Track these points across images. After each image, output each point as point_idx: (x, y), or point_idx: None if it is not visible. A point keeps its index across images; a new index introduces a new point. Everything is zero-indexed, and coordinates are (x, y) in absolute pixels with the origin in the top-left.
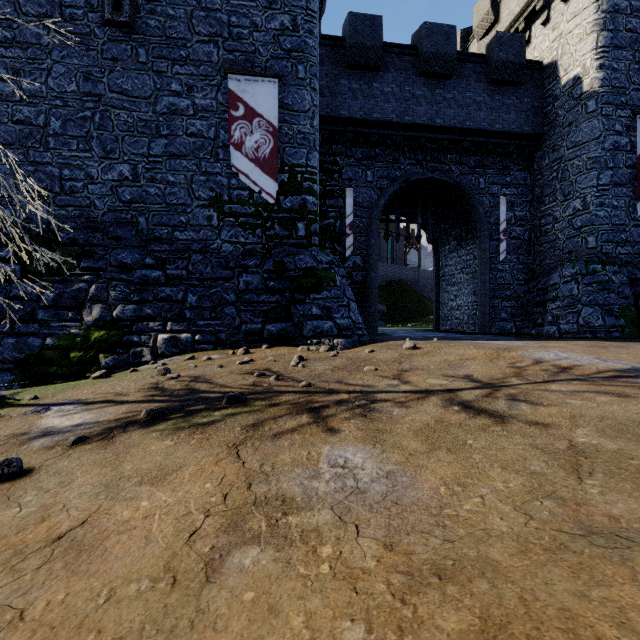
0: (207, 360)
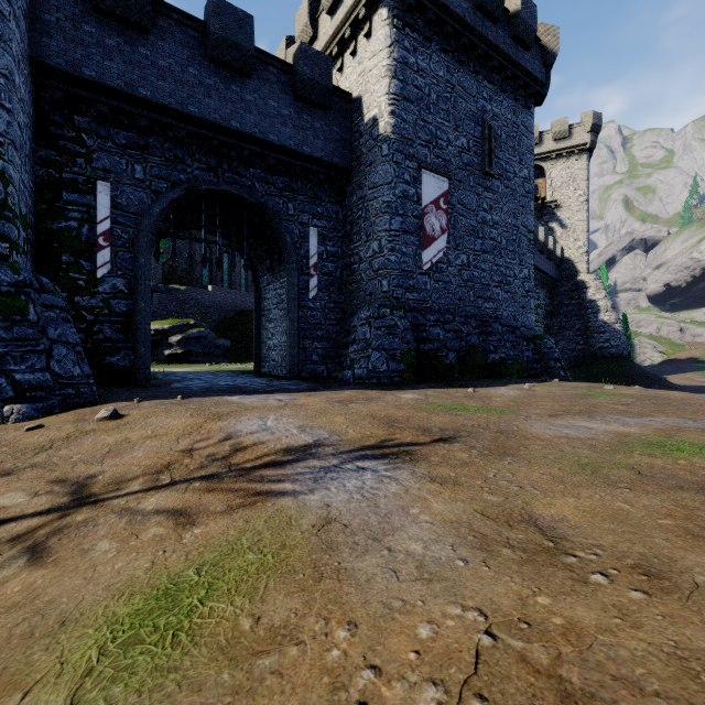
0: None
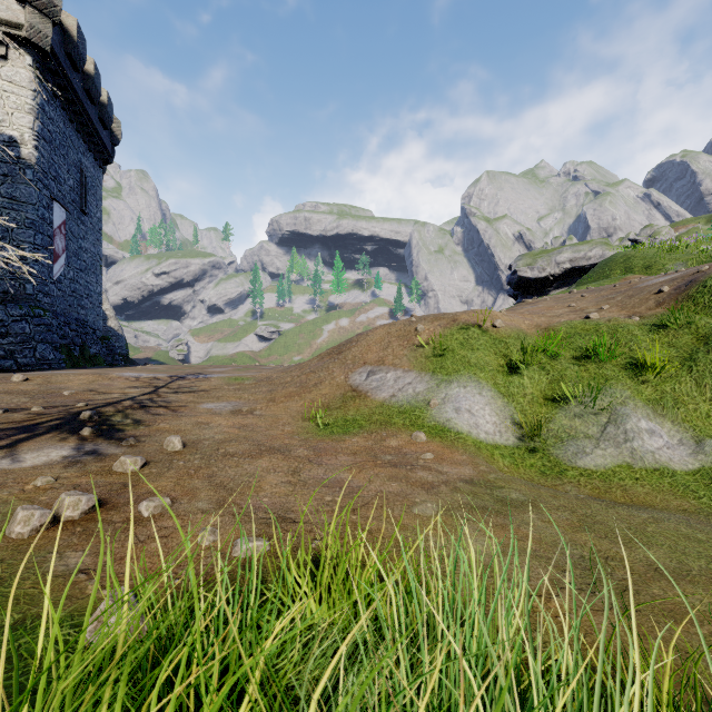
0: None
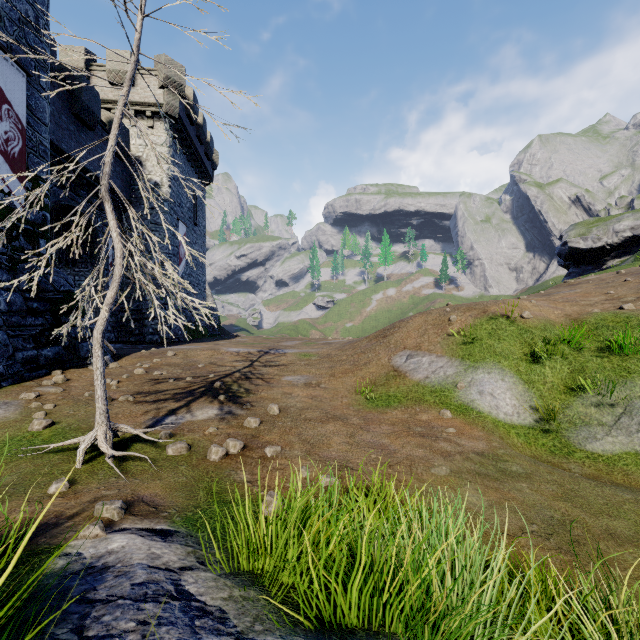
0: (64, 391)
